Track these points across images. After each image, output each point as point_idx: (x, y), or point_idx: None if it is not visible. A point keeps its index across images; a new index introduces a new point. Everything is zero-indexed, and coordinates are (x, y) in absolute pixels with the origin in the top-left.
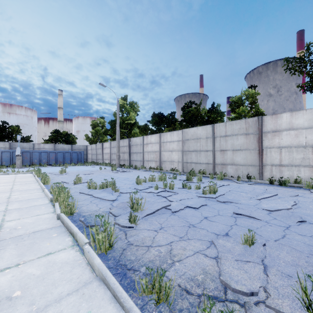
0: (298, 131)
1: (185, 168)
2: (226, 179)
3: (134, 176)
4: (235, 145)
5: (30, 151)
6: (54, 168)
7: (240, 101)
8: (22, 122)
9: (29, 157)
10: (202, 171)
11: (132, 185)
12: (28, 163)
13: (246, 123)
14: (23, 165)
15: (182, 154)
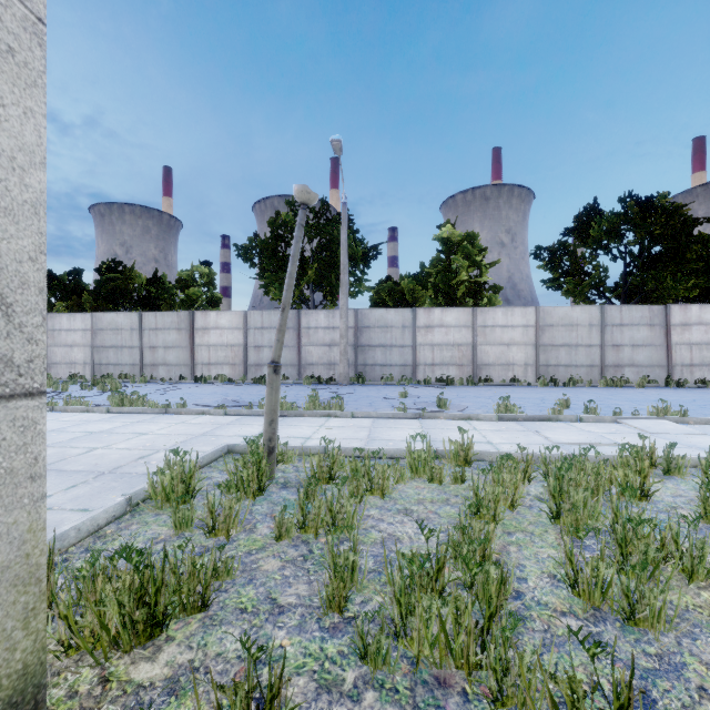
0: (222, 331)
1: (97, 374)
2: (153, 383)
3: None
4: (168, 341)
5: None
6: None
7: (191, 280)
8: None
9: None
10: (125, 375)
11: None
12: None
13: (179, 317)
14: None
15: (92, 352)
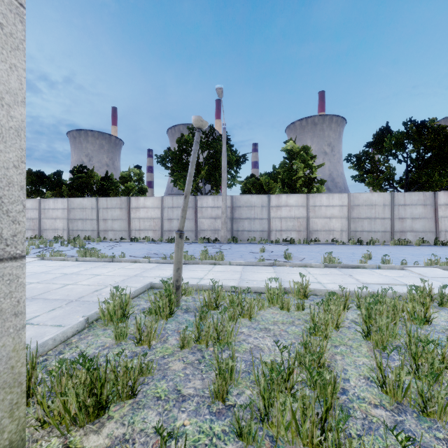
0: (147, 209)
1: (71, 236)
2: (105, 242)
3: None
4: (114, 215)
5: None
6: None
7: (128, 177)
8: None
9: None
10: (88, 237)
11: None
12: None
13: (121, 201)
14: None
15: (67, 222)
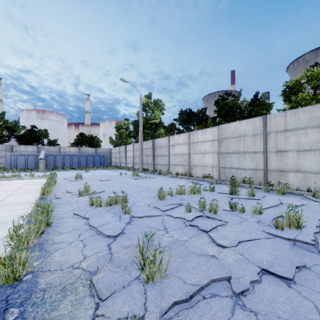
0: None
1: (222, 175)
2: (289, 193)
3: (157, 185)
4: (303, 142)
5: (53, 154)
6: (74, 172)
7: (299, 85)
8: (53, 126)
9: (52, 160)
10: (248, 179)
11: (152, 199)
12: (52, 166)
13: None
14: (47, 169)
15: (218, 157)
